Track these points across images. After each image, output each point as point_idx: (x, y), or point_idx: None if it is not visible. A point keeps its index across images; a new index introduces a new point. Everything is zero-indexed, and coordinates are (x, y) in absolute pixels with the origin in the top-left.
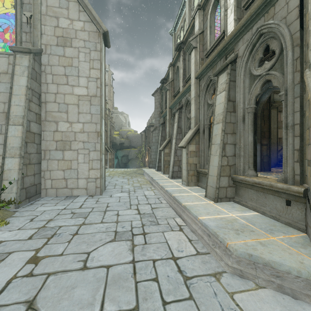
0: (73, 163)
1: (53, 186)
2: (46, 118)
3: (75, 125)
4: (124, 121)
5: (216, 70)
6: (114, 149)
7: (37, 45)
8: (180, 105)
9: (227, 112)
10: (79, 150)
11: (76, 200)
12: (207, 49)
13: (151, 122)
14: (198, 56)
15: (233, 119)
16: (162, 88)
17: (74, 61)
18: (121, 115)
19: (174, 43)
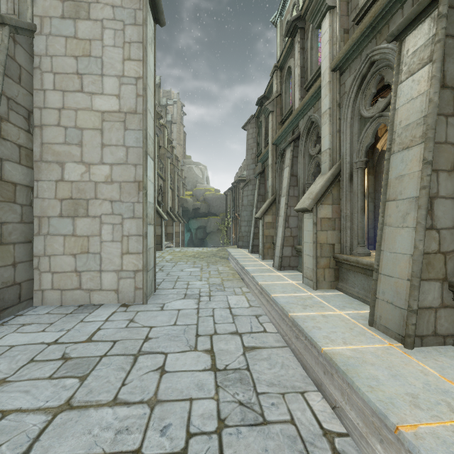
0: (91, 241)
1: (55, 286)
2: (42, 157)
3: (95, 168)
4: (200, 176)
5: (401, 21)
6: (185, 218)
7: (26, 18)
8: (295, 134)
9: (438, 115)
10: (104, 216)
11: (90, 318)
12: (358, 7)
13: (241, 175)
14: (338, 24)
15: (452, 135)
16: (259, 114)
17: (94, 46)
18: (195, 167)
19: (279, 38)
